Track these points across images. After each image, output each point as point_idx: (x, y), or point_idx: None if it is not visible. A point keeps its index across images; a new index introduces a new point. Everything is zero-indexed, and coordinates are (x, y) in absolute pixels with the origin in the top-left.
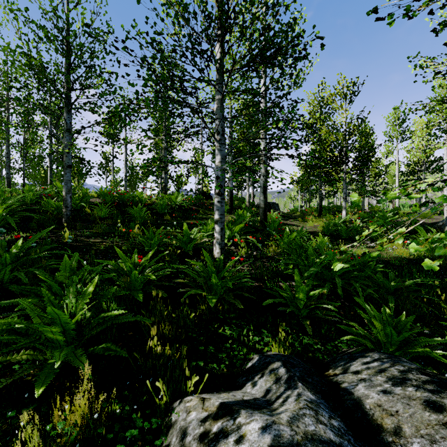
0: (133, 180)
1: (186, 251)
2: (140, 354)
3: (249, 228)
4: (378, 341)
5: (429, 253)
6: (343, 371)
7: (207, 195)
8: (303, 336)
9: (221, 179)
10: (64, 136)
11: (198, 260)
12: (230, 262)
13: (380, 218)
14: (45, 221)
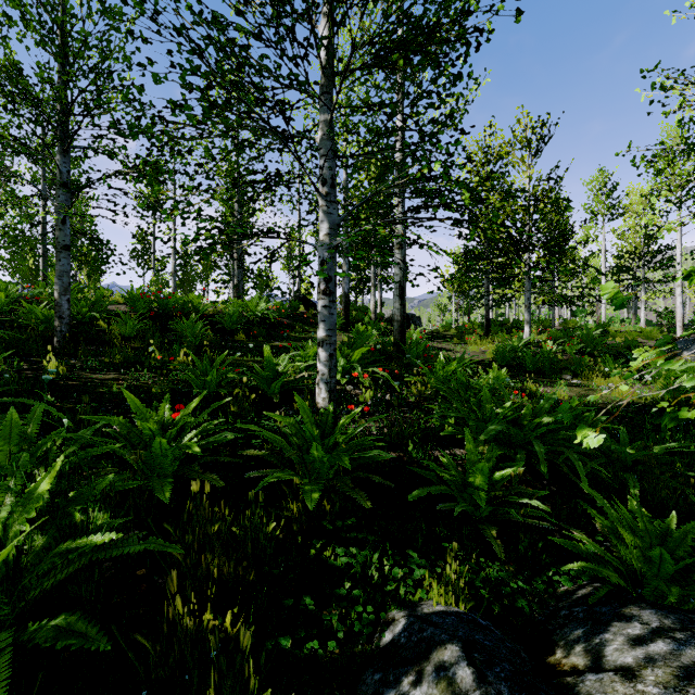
0: (187, 277)
1: (268, 395)
2: (145, 635)
3: (377, 354)
4: (630, 570)
5: (669, 396)
6: (594, 663)
7: (307, 301)
8: (486, 561)
9: (330, 265)
10: (57, 195)
11: (288, 412)
12: (347, 417)
13: (583, 339)
14: (22, 342)
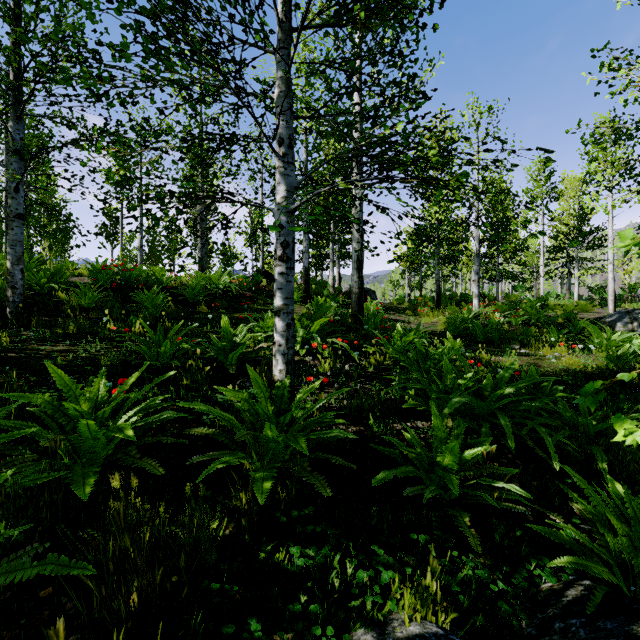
0: None
1: (225, 366)
2: None
3: (335, 325)
4: (618, 562)
5: (613, 364)
6: None
7: (269, 276)
8: (459, 553)
9: (287, 230)
10: (9, 162)
11: (244, 384)
12: (304, 391)
13: (527, 312)
14: None
